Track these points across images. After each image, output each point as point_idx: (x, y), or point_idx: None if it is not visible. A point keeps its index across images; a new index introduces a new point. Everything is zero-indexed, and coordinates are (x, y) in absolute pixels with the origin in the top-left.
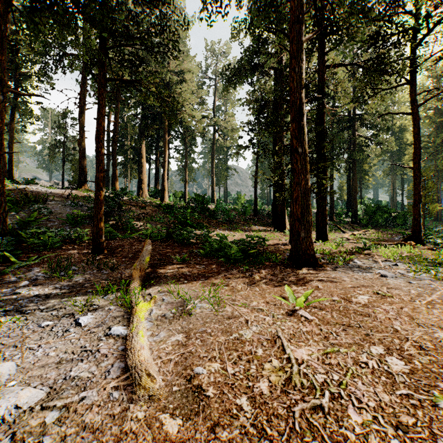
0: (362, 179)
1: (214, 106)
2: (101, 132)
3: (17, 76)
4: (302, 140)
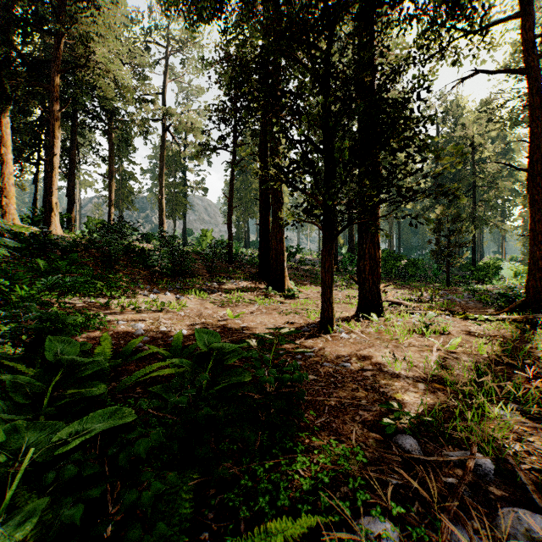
0: None
1: (163, 90)
2: None
3: None
4: None
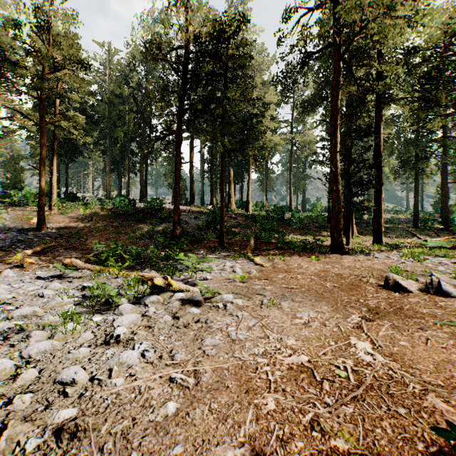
0: None
1: (291, 122)
2: (223, 180)
3: (149, 127)
4: (336, 182)
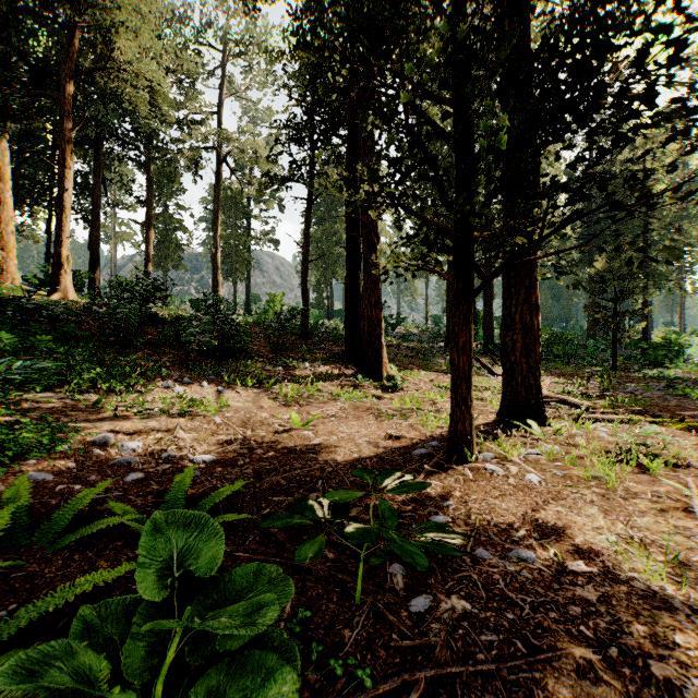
0: None
1: (218, 108)
2: None
3: None
4: None
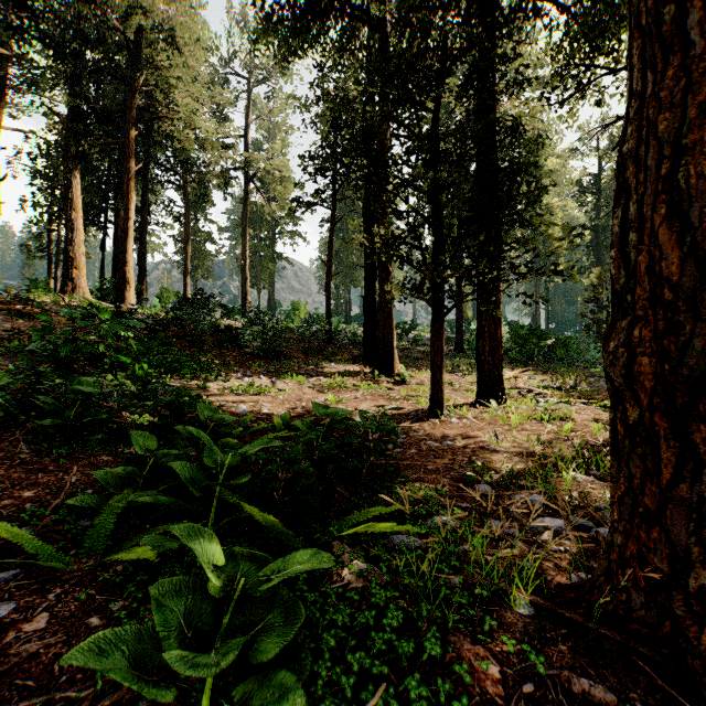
0: None
1: (247, 132)
2: None
3: None
4: None
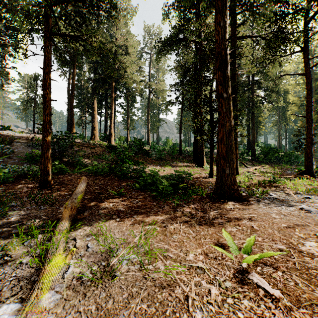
0: (257, 128)
1: (149, 73)
2: (48, 80)
3: None
4: (226, 86)
